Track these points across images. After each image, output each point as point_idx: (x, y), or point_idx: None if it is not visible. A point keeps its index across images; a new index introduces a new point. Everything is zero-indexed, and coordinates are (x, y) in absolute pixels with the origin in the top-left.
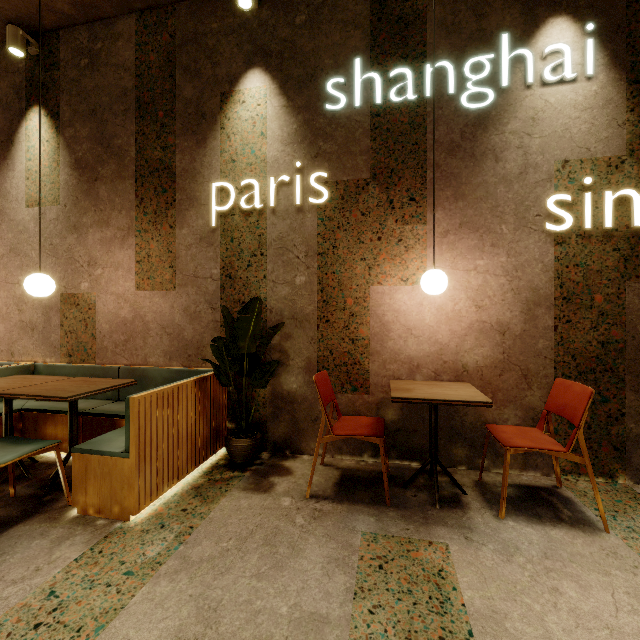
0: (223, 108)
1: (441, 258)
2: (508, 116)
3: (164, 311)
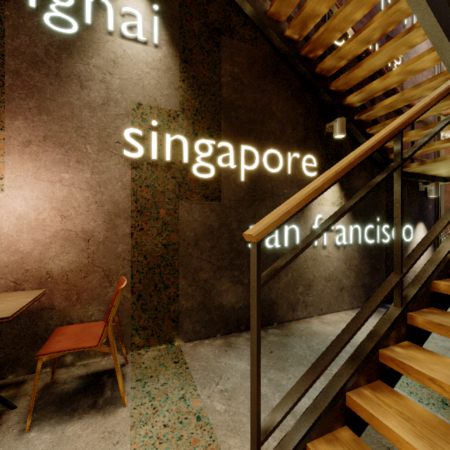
0: None
1: (22, 167)
2: (92, 51)
3: None
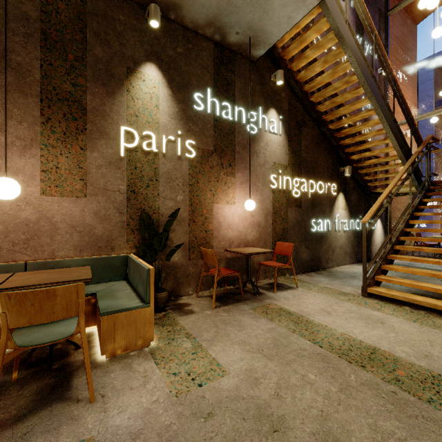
0: (129, 77)
1: (240, 194)
2: (260, 140)
3: (74, 214)
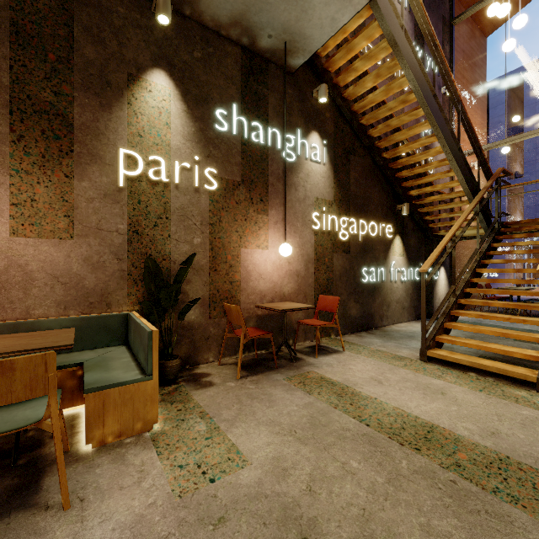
0: (130, 87)
1: (274, 236)
2: (300, 170)
3: (57, 260)
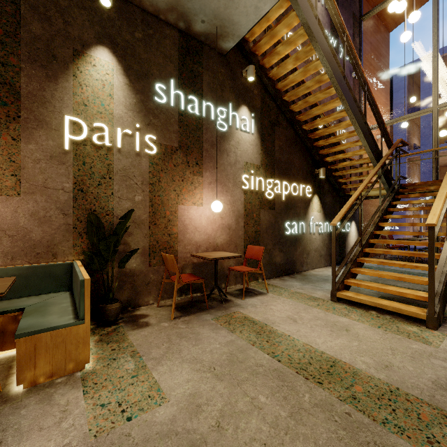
0: (75, 61)
1: (209, 194)
2: (231, 138)
3: (4, 215)
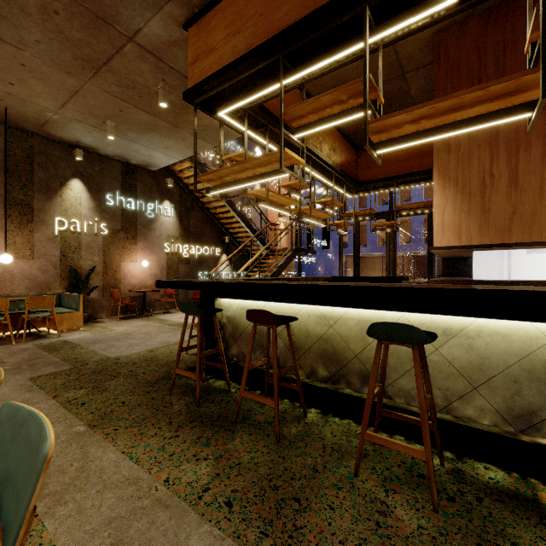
0: (61, 188)
1: (141, 256)
2: (157, 221)
3: (26, 269)
